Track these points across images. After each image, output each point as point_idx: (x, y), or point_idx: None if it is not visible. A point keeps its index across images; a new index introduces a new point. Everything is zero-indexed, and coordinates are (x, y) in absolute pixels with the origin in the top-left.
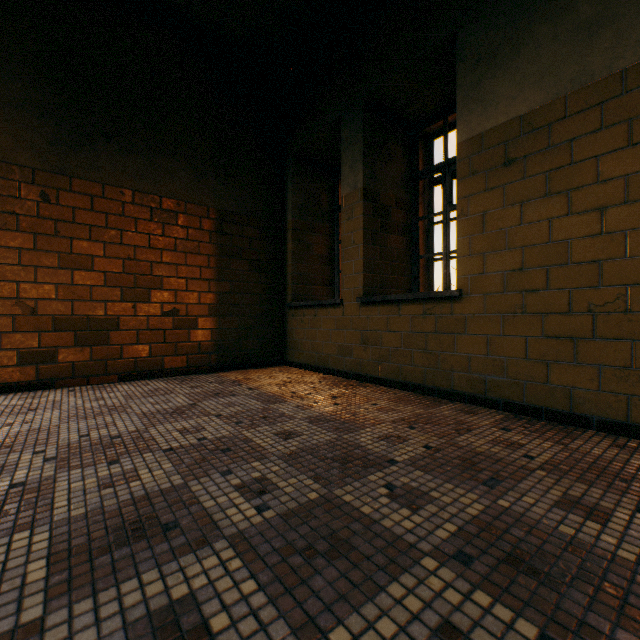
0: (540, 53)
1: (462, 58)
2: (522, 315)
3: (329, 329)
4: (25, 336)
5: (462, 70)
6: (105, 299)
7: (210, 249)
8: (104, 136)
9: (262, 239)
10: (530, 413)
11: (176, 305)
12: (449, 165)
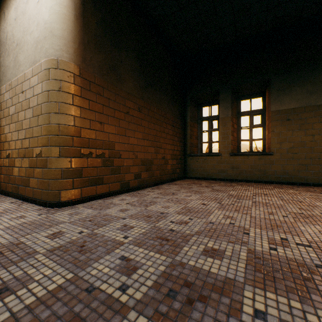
0: (297, 94)
1: (273, 87)
2: (292, 159)
3: (213, 164)
4: (135, 167)
5: (273, 91)
6: (151, 152)
7: (170, 132)
8: (150, 85)
9: (180, 128)
10: (294, 184)
11: (164, 154)
12: (252, 112)
